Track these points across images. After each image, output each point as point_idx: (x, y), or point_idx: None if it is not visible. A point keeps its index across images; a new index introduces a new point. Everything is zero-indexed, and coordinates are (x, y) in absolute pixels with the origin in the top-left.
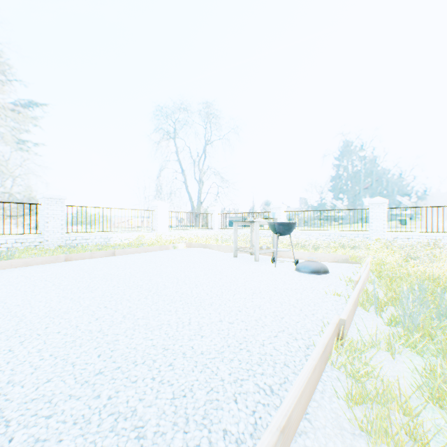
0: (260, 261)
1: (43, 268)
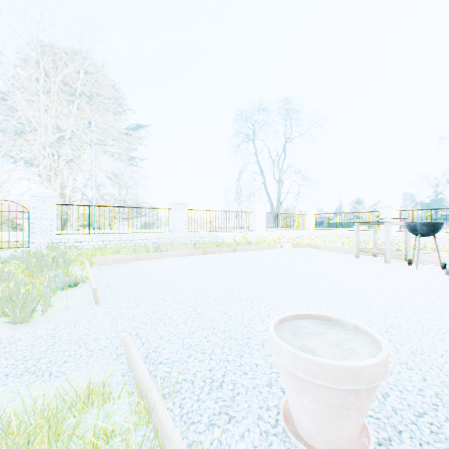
0: (390, 263)
1: (197, 258)
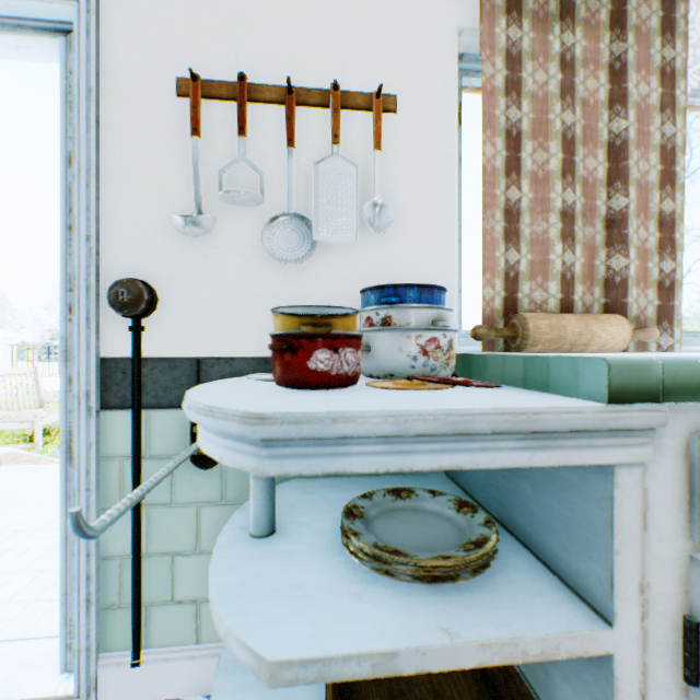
0: None
1: None
